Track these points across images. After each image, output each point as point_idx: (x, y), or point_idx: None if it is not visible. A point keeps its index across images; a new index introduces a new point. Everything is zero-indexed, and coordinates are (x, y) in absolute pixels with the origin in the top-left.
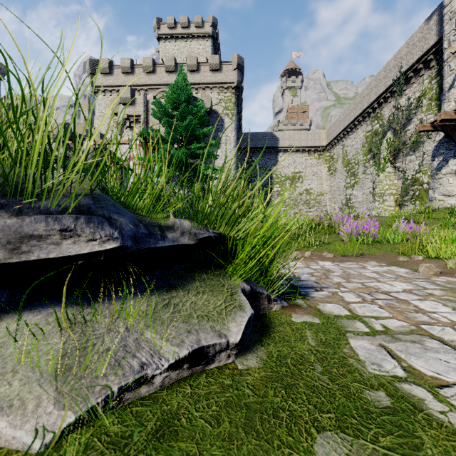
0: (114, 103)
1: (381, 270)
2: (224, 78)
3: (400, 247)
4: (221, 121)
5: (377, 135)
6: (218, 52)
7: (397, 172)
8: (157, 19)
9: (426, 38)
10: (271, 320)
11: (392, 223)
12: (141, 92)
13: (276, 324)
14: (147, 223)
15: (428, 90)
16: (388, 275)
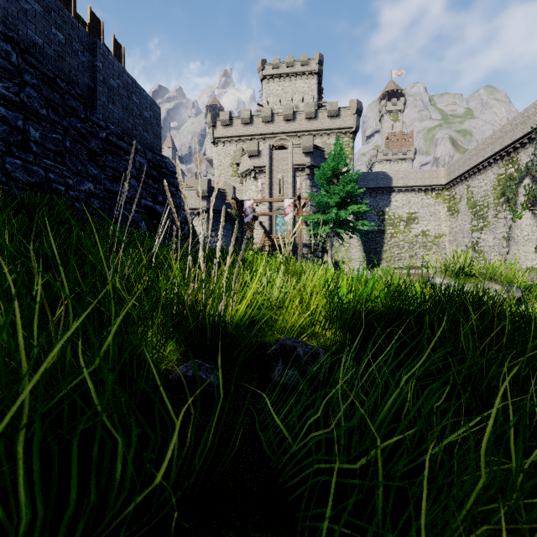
0: (237, 154)
1: None
2: (342, 123)
3: None
4: None
5: (513, 179)
6: (322, 88)
7: (536, 219)
8: (262, 61)
9: None
10: None
11: None
12: (266, 145)
13: None
14: None
15: None
16: None
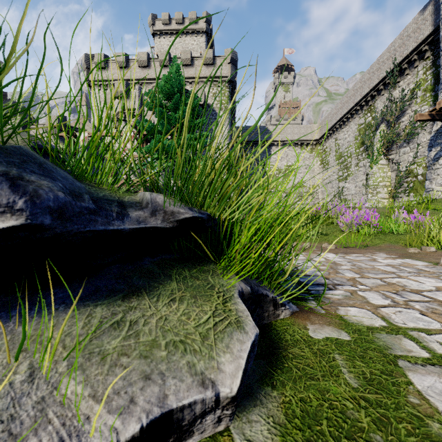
0: (109, 97)
1: (395, 263)
2: (217, 72)
3: (407, 238)
4: (215, 115)
5: (371, 127)
6: (212, 48)
7: (390, 164)
8: (152, 15)
9: (421, 29)
10: (280, 336)
11: (390, 214)
12: (136, 86)
13: (288, 342)
14: (101, 196)
15: (423, 81)
16: (407, 269)
